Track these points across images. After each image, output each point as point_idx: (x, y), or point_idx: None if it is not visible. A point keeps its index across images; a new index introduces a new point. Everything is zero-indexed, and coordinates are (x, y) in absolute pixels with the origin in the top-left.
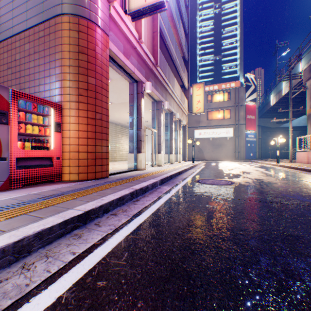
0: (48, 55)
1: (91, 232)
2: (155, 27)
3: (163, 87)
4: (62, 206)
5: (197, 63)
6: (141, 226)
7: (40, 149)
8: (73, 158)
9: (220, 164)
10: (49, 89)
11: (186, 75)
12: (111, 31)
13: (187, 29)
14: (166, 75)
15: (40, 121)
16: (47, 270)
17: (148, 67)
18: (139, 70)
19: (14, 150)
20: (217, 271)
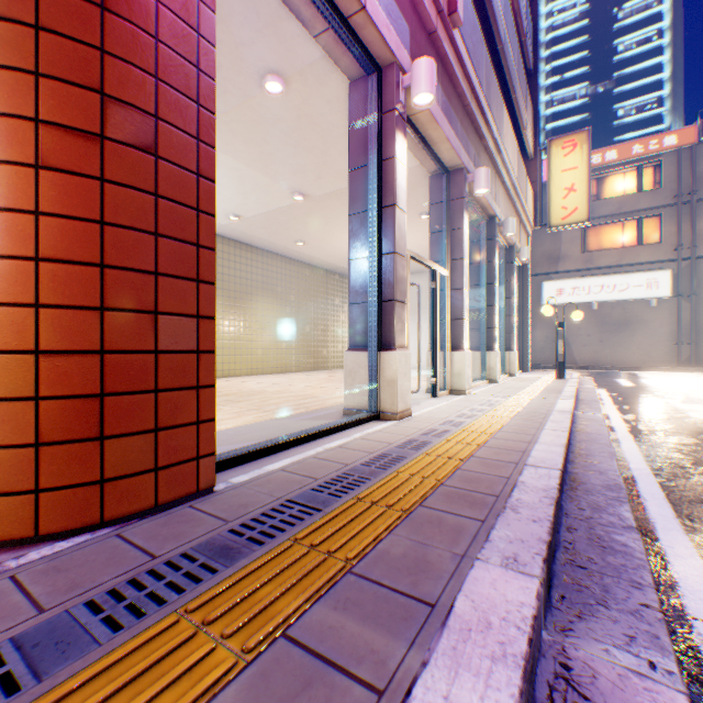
0: None
1: None
2: None
3: (468, 121)
4: None
5: (540, 112)
6: None
7: None
8: None
9: (651, 383)
10: None
11: (530, 113)
12: None
13: None
14: (481, 80)
15: None
16: None
17: (422, 23)
18: (387, 12)
19: None
20: None
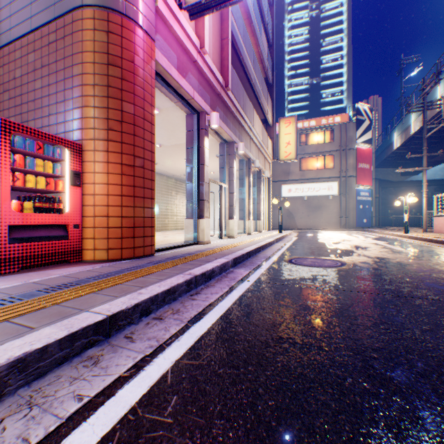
0: (63, 69)
1: (117, 352)
2: (225, 32)
3: (236, 121)
4: (72, 306)
5: (285, 89)
6: (202, 341)
7: (47, 212)
8: (100, 225)
9: (320, 235)
10: (64, 121)
11: (270, 105)
12: (158, 34)
13: (271, 38)
14: (241, 104)
15: (48, 169)
16: (23, 439)
17: (215, 91)
18: (201, 95)
19: (6, 213)
20: (346, 443)
